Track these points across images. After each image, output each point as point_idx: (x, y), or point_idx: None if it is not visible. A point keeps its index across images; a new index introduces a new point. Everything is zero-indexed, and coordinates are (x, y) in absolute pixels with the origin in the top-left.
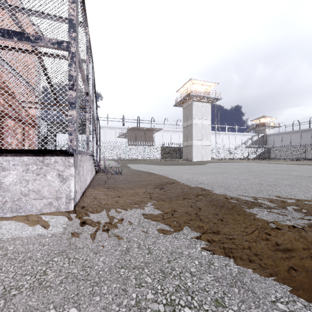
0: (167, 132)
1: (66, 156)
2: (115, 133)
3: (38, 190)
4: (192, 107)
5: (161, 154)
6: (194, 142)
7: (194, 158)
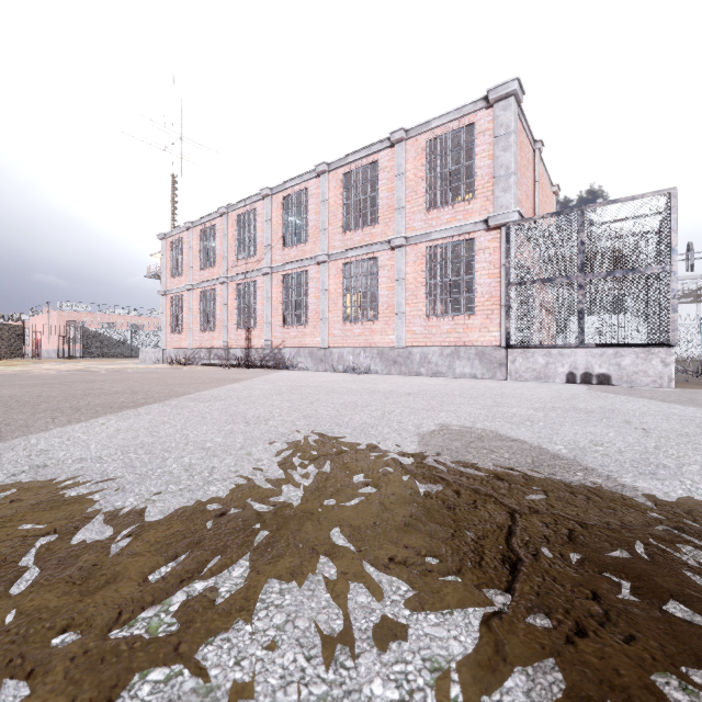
0: None
1: (668, 348)
2: None
3: (645, 371)
4: None
5: None
6: None
7: None
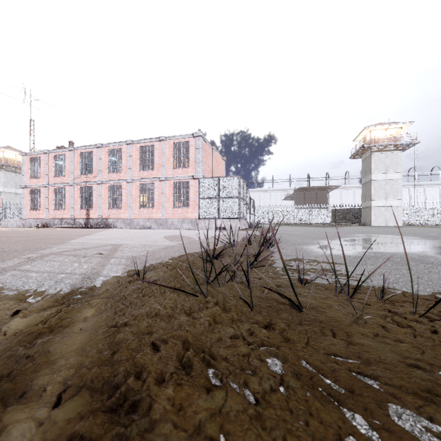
0: (348, 190)
1: (238, 219)
2: (281, 195)
3: (233, 226)
4: (370, 159)
5: (332, 218)
6: (373, 203)
7: (373, 223)
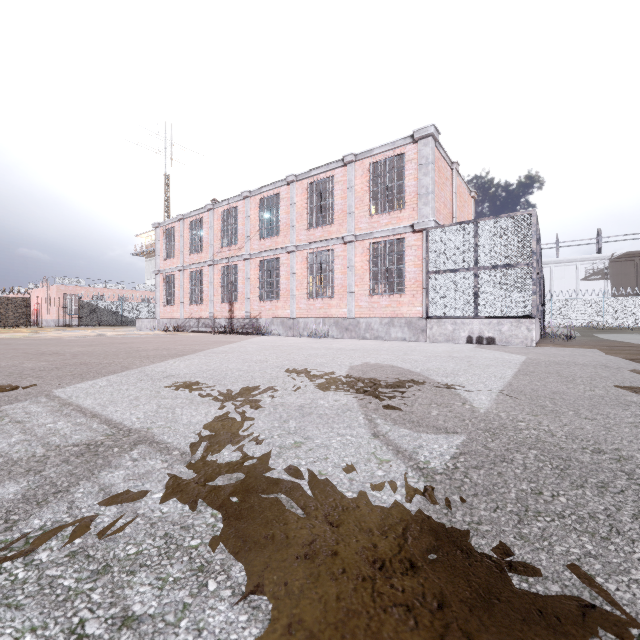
0: None
1: (530, 319)
2: (576, 271)
3: (516, 335)
4: None
5: None
6: None
7: None
